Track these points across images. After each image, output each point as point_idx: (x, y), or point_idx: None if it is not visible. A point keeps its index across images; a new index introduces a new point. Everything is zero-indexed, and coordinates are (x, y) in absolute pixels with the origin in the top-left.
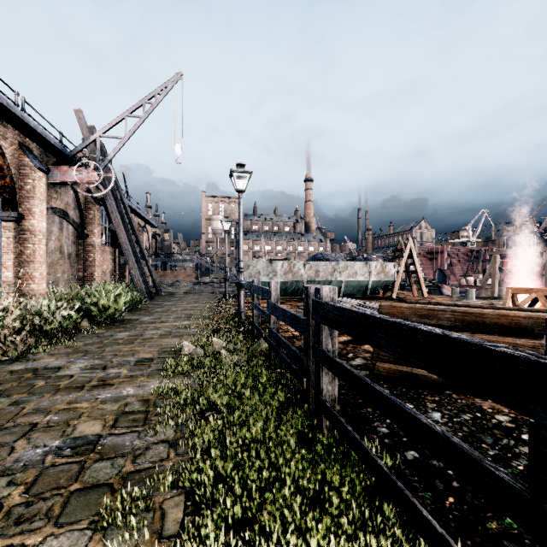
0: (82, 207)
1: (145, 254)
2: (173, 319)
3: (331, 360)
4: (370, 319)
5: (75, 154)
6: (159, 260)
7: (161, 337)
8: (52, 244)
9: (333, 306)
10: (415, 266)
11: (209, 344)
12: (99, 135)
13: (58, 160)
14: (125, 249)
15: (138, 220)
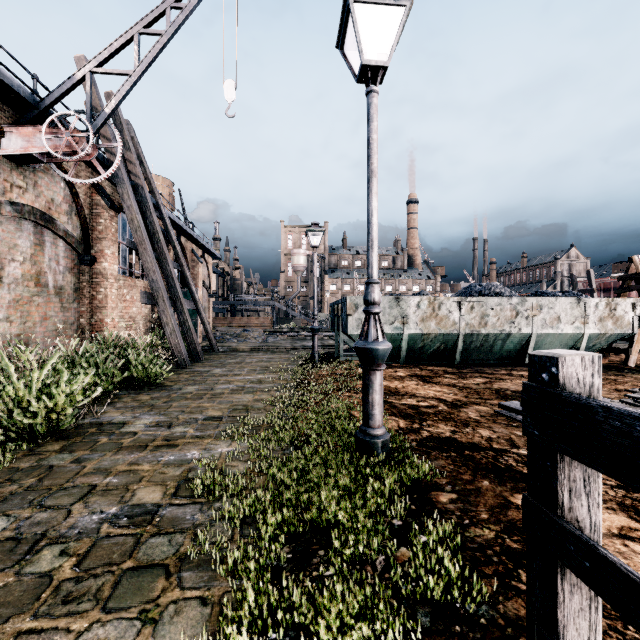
0: (85, 212)
1: (194, 291)
2: (200, 427)
3: None
4: None
5: (50, 105)
6: (226, 303)
7: (82, 580)
8: (17, 267)
9: None
10: None
11: None
12: (90, 69)
13: (20, 116)
14: (152, 279)
15: (193, 247)
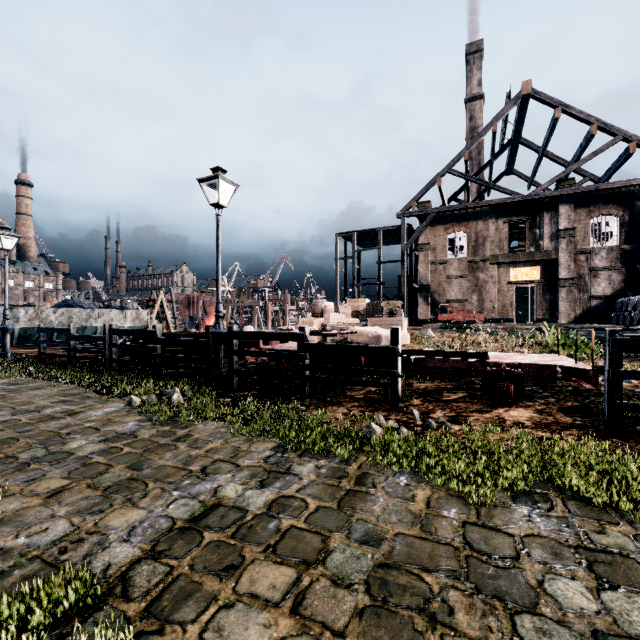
0: None
1: None
2: None
3: (118, 344)
4: (130, 330)
5: None
6: None
7: None
8: None
9: (119, 329)
10: (166, 314)
11: (1, 371)
12: None
13: None
14: None
15: None
